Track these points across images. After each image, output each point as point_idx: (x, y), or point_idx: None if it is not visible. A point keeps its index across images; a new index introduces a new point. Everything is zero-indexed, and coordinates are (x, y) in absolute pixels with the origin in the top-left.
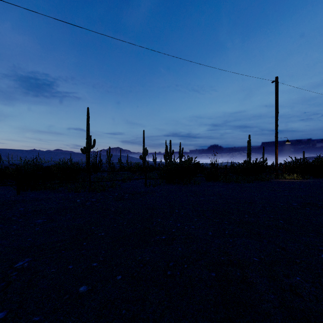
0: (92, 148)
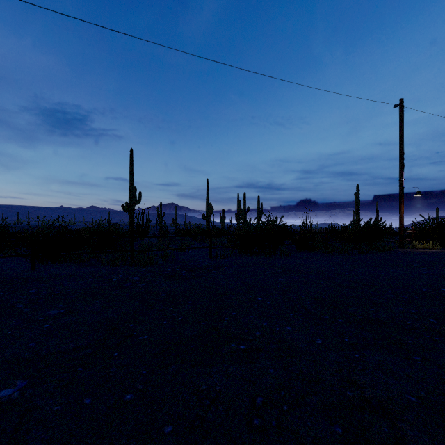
0: (136, 204)
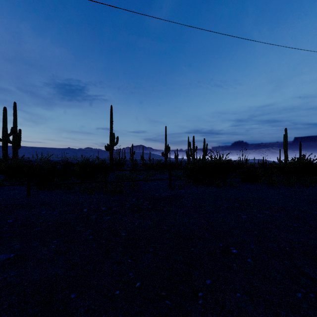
0: (115, 145)
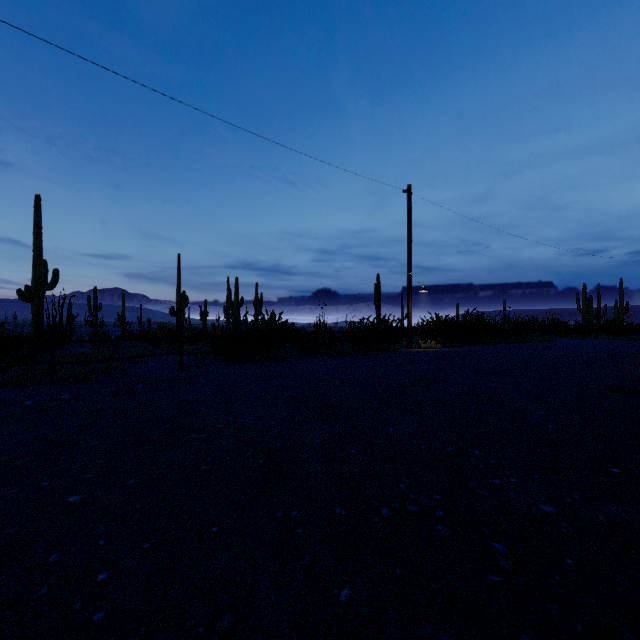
0: (48, 289)
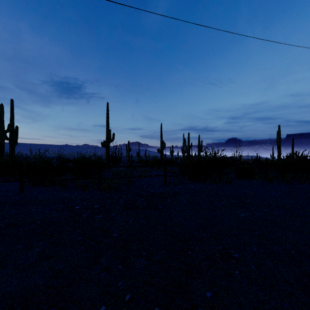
0: (111, 141)
